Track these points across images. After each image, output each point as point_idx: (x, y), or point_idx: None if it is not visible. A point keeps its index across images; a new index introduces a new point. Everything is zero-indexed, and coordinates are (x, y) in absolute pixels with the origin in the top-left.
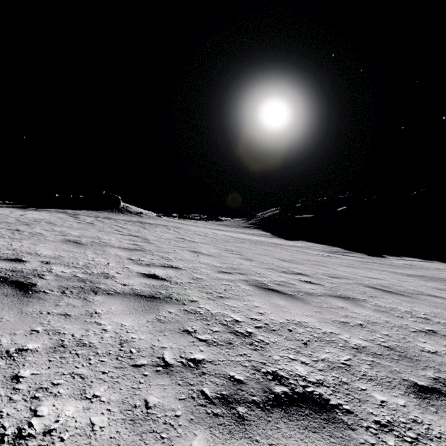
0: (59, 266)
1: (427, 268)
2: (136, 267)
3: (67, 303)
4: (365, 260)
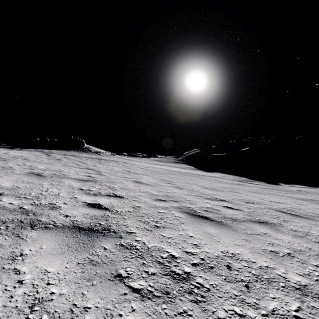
0: (10, 197)
1: (313, 193)
2: (83, 197)
3: None
4: (266, 187)
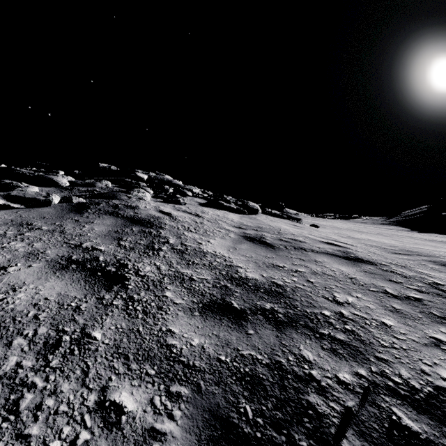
0: None
1: None
2: None
3: None
4: None
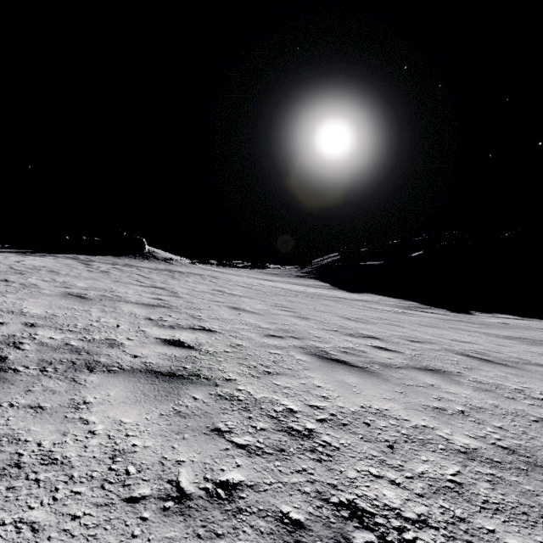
0: (48, 330)
1: (527, 328)
2: (155, 331)
3: (45, 387)
4: (449, 317)
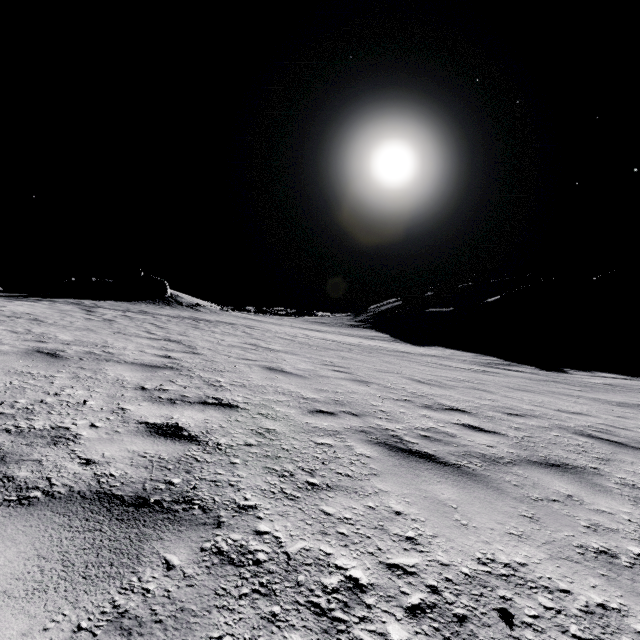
0: None
1: (639, 391)
2: (142, 409)
3: None
4: (541, 377)
